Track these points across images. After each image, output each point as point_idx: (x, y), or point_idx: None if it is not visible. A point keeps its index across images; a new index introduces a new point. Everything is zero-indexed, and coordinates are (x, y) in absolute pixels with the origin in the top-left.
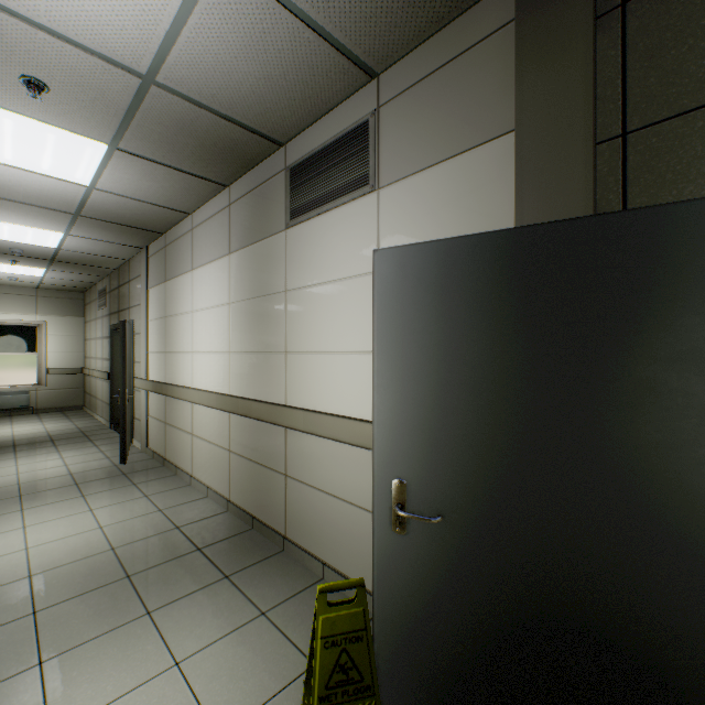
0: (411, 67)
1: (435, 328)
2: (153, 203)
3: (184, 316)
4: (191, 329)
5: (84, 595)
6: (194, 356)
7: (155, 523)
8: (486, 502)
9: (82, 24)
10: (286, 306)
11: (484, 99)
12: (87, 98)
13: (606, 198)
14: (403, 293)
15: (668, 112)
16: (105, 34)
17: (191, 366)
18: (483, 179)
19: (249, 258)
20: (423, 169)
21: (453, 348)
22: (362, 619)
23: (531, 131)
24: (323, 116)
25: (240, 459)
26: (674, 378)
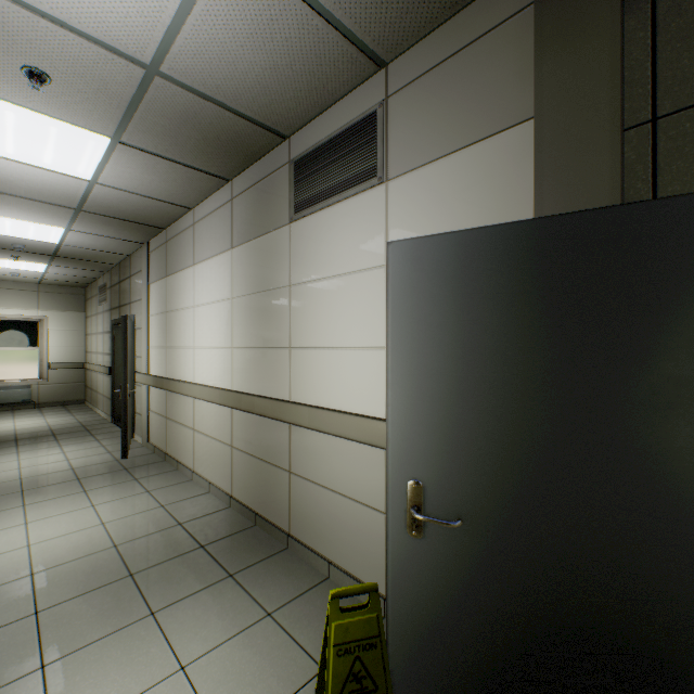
0: (421, 56)
1: (454, 323)
2: (155, 197)
3: (185, 311)
4: (192, 324)
5: (86, 594)
6: (195, 351)
7: (158, 520)
8: (509, 506)
9: (85, 11)
10: (290, 301)
11: (499, 86)
12: (90, 90)
13: (634, 187)
14: (419, 287)
15: None
16: (108, 22)
17: (192, 361)
18: (498, 168)
19: (252, 252)
20: (434, 159)
21: (473, 344)
22: (376, 625)
23: (552, 118)
24: (328, 107)
25: (243, 455)
26: None
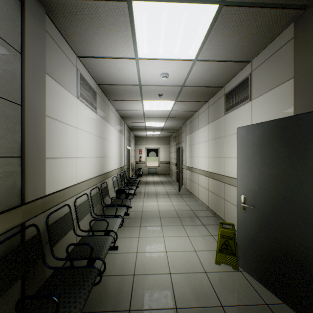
0: (261, 57)
1: (253, 151)
2: (186, 110)
3: (196, 145)
4: (197, 149)
5: (169, 217)
6: (198, 158)
7: (186, 208)
8: (267, 204)
9: (168, 82)
10: (224, 141)
11: (284, 66)
12: (170, 94)
13: None
14: (244, 140)
15: None
16: (173, 82)
17: (197, 161)
18: (284, 95)
19: (213, 125)
20: (265, 92)
21: (258, 157)
22: (233, 234)
23: (298, 78)
24: (234, 76)
25: (211, 193)
26: None
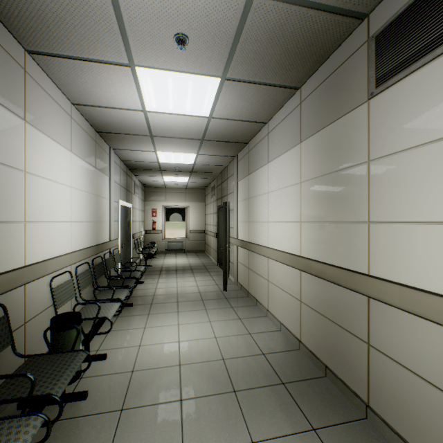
0: None
1: None
2: (243, 120)
3: (261, 196)
4: (266, 205)
5: (207, 397)
6: (269, 224)
7: (247, 345)
8: None
9: None
10: (369, 176)
11: None
12: (209, 38)
13: None
14: None
15: None
16: None
17: (266, 231)
18: None
19: (320, 140)
20: None
21: None
22: None
23: None
24: None
25: (311, 311)
26: None
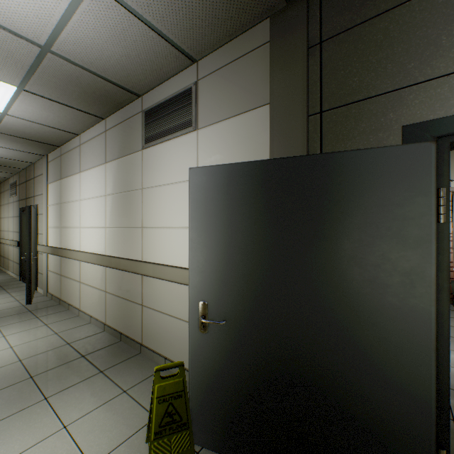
0: (216, 59)
1: (223, 214)
2: (51, 126)
3: (74, 203)
4: (79, 212)
5: None
6: (81, 230)
7: (52, 342)
8: (249, 311)
9: None
10: (143, 198)
11: (254, 84)
12: (0, 56)
13: (313, 145)
14: (205, 194)
15: (340, 103)
16: (13, 18)
17: (79, 236)
18: (254, 129)
19: (118, 166)
20: (222, 120)
21: (232, 226)
22: (182, 385)
23: (277, 105)
24: (165, 81)
25: (113, 297)
26: (337, 241)
